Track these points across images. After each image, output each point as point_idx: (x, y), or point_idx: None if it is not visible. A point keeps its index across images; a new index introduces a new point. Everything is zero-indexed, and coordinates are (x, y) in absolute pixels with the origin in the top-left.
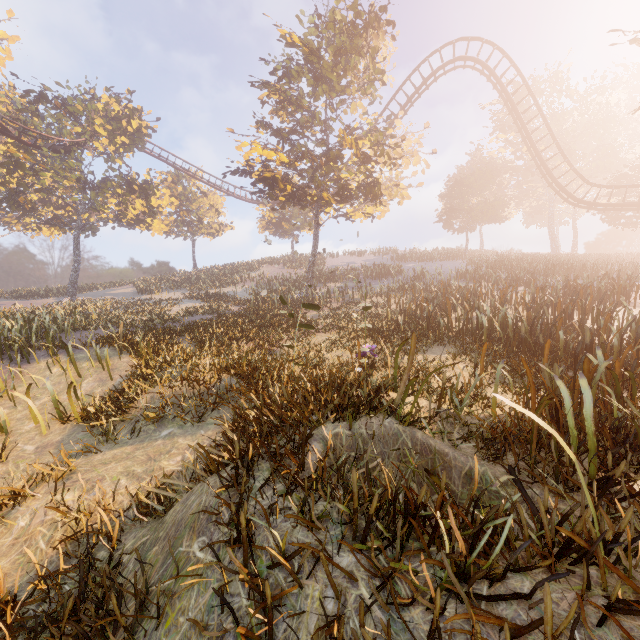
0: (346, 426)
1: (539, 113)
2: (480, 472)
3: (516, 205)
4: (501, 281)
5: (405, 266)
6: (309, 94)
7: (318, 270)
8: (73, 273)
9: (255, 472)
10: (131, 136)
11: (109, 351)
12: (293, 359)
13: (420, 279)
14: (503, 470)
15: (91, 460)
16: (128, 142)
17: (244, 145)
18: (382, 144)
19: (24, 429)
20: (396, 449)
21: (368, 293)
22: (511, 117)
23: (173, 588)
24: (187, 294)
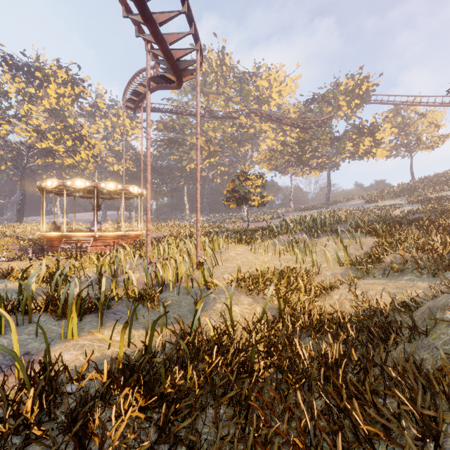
0: None
1: None
2: None
3: None
4: None
5: None
6: None
7: None
8: (326, 194)
9: None
10: (361, 97)
11: (357, 234)
12: None
13: None
14: None
15: (362, 281)
16: (359, 102)
17: None
18: None
19: (322, 266)
20: None
21: None
22: None
23: (433, 327)
24: (406, 200)
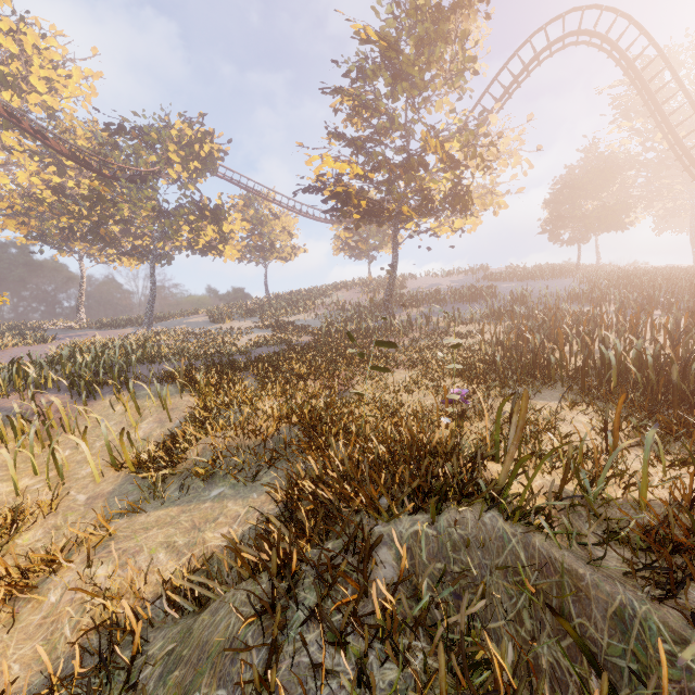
0: (429, 522)
1: (680, 89)
2: (639, 614)
3: (644, 208)
4: (628, 303)
5: (500, 287)
6: (387, 95)
7: (398, 294)
8: (149, 303)
9: (300, 590)
10: (203, 161)
11: (172, 388)
12: (366, 403)
13: (520, 302)
14: (678, 613)
15: (134, 522)
16: (200, 167)
17: (314, 159)
18: (473, 144)
19: (81, 474)
20: (502, 563)
21: (456, 320)
22: (638, 100)
23: None
24: (258, 323)
